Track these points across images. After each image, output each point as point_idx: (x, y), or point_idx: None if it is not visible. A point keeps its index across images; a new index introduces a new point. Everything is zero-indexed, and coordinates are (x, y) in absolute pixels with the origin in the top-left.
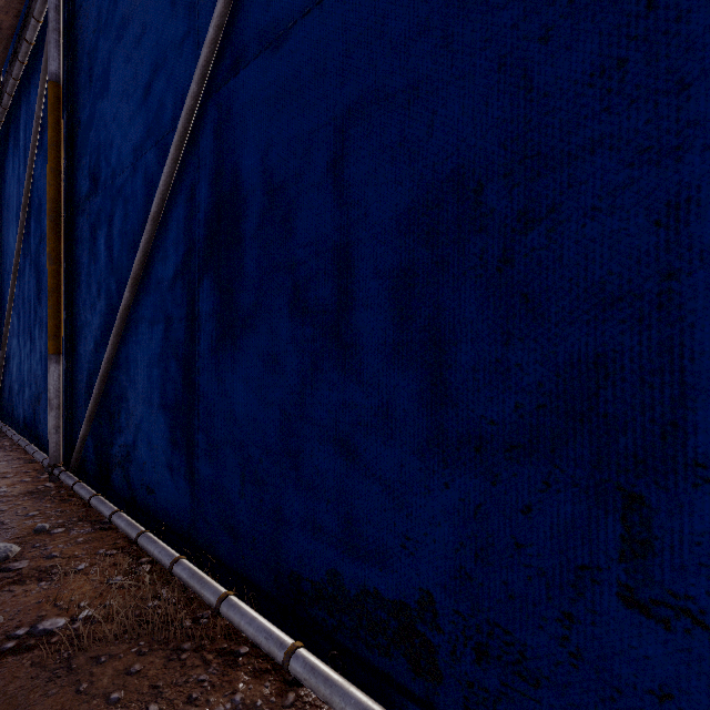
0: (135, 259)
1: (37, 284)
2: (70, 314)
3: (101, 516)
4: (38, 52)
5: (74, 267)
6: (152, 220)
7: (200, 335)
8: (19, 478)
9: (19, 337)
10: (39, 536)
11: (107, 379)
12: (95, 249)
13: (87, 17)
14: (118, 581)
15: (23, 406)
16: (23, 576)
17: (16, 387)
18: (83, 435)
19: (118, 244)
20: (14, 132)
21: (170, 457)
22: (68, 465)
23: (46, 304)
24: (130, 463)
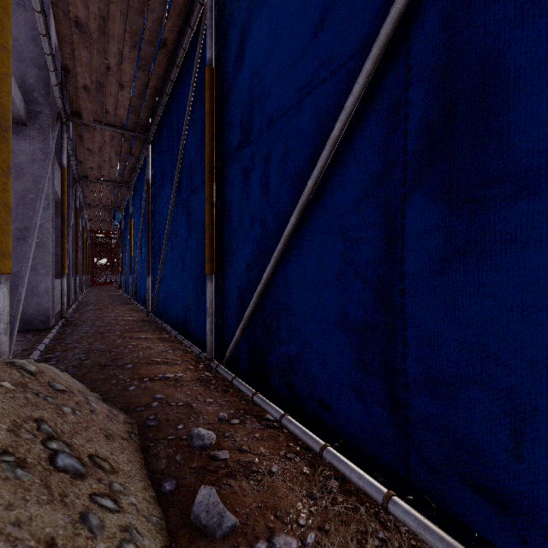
0: (307, 186)
1: (187, 223)
2: (220, 243)
3: (260, 411)
4: (188, 56)
5: (224, 206)
6: (331, 145)
7: (408, 254)
8: (185, 365)
9: (172, 262)
10: (223, 425)
11: (261, 296)
12: (248, 188)
13: (237, 3)
14: (335, 508)
15: (176, 310)
16: (231, 469)
17: (169, 297)
18: (236, 339)
19: (275, 179)
20: (168, 121)
21: (352, 377)
22: (217, 359)
23: (196, 237)
24: (291, 371)
